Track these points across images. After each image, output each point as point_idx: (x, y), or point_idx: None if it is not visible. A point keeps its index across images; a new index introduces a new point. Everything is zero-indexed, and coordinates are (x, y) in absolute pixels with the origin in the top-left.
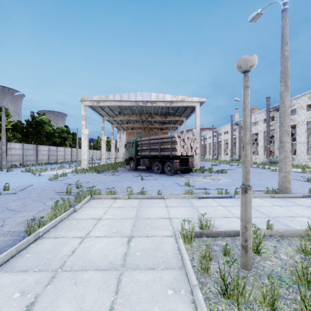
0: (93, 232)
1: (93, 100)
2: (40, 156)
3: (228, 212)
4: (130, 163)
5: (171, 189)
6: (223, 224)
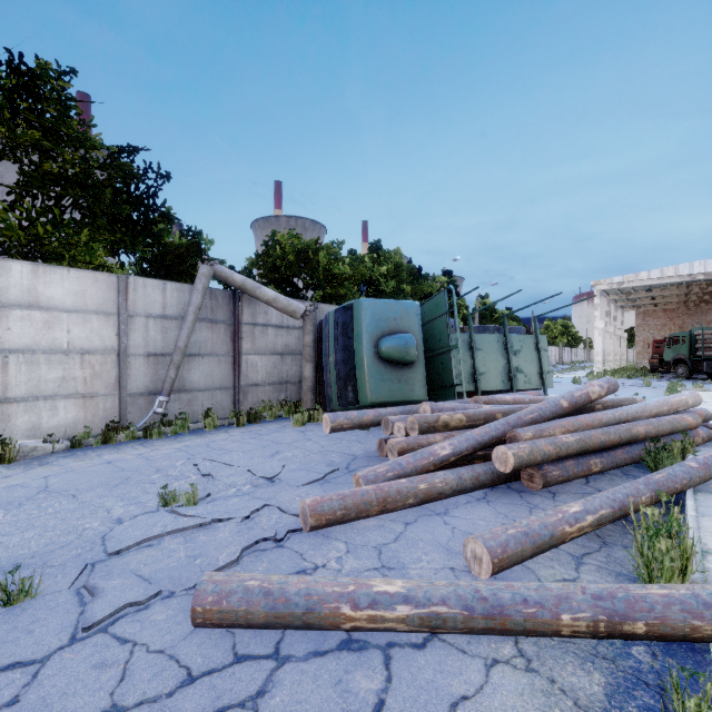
0: None
1: (611, 283)
2: None
3: None
4: (677, 368)
5: None
6: None
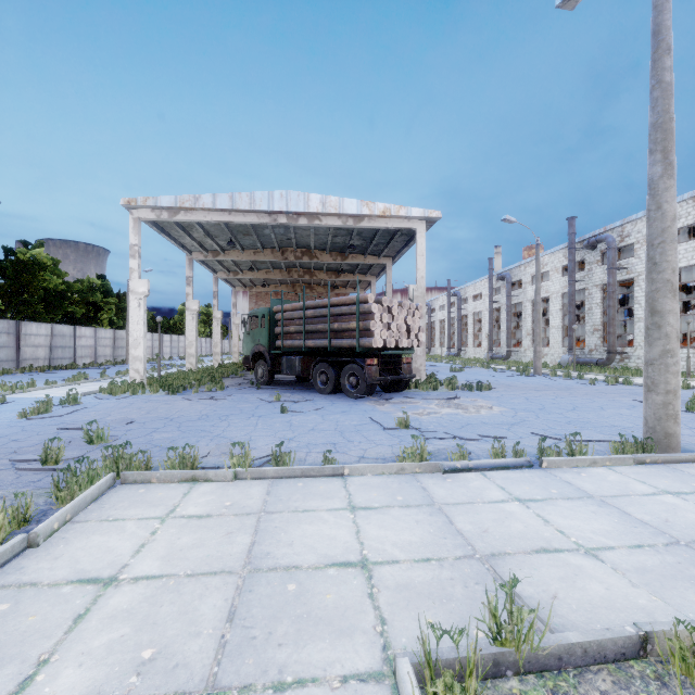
0: (51, 671)
1: (159, 207)
2: (27, 350)
3: (545, 526)
4: (257, 367)
5: (361, 440)
6: (556, 593)
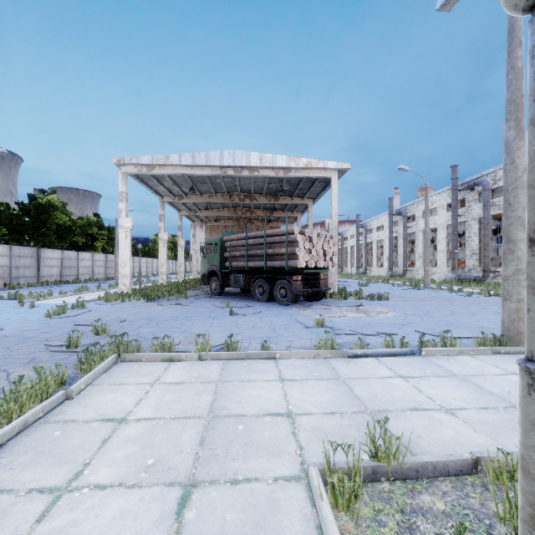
0: (93, 468)
1: (140, 164)
2: (45, 269)
3: (419, 394)
4: (212, 282)
5: (288, 335)
6: (420, 434)
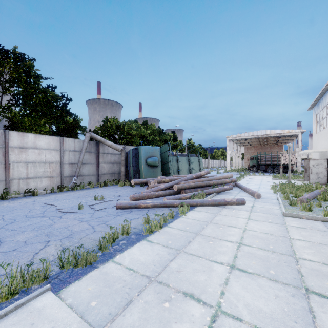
0: (255, 177)
1: (232, 137)
2: None
3: None
4: (253, 168)
5: None
6: None
